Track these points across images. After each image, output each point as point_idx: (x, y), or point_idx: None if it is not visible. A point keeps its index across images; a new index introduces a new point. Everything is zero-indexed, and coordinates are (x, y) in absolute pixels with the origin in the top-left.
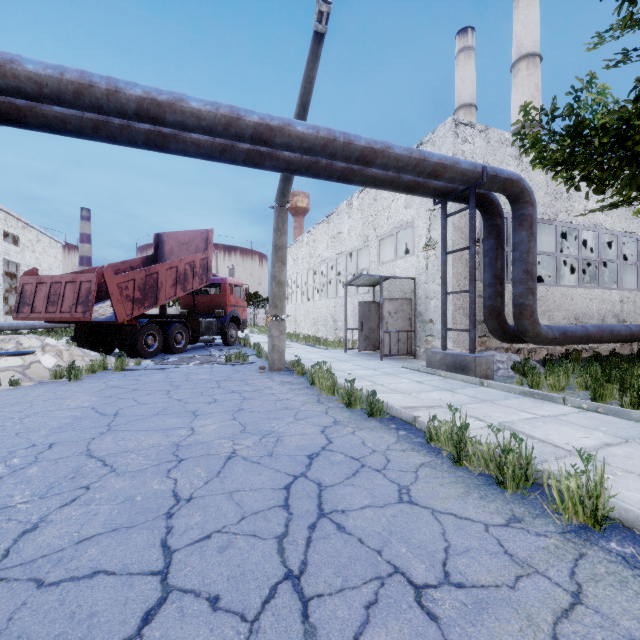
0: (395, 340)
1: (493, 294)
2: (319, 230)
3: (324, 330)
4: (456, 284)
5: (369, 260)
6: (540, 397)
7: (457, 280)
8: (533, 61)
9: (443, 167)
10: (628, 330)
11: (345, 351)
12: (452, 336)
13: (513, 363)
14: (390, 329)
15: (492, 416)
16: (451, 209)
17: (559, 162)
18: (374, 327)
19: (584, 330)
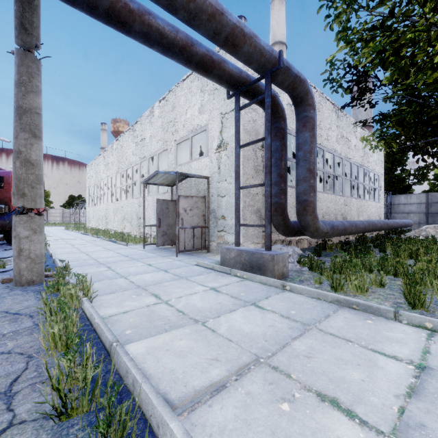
0: (190, 235)
1: (279, 192)
2: (126, 137)
3: (130, 226)
4: (246, 182)
5: (168, 163)
6: (361, 308)
7: (246, 179)
8: (282, 47)
9: (242, 34)
10: (363, 224)
11: (143, 247)
12: (242, 231)
13: (299, 257)
14: (185, 225)
15: (353, 385)
16: (241, 111)
17: (363, 40)
18: (172, 223)
19: (343, 224)
